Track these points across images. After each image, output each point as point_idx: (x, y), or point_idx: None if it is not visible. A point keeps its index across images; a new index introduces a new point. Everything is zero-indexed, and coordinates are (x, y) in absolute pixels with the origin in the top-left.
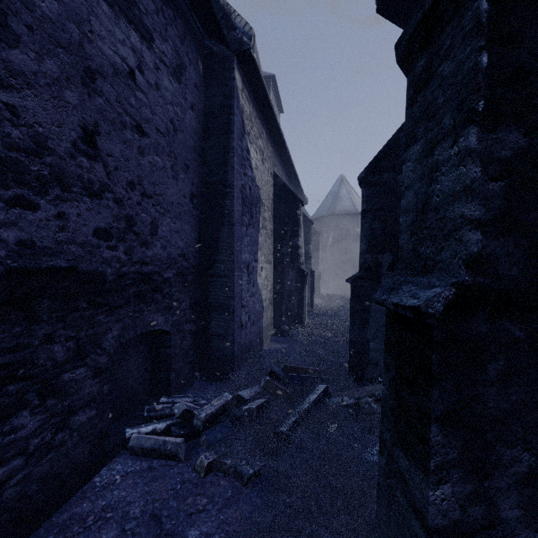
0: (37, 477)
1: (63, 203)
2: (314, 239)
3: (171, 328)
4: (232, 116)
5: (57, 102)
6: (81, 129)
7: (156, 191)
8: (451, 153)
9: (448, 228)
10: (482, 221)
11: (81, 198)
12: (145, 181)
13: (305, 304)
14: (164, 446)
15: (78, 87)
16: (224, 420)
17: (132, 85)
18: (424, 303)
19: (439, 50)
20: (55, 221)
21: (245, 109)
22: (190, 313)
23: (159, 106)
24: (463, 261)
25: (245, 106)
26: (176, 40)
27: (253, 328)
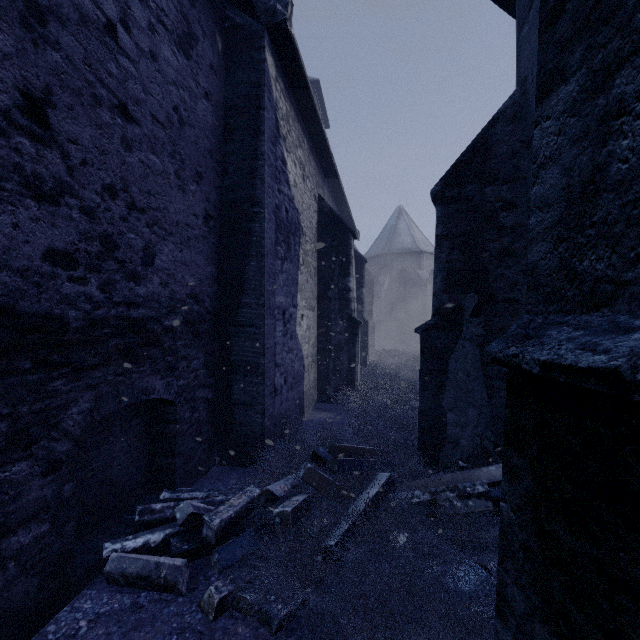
0: None
1: None
2: (368, 282)
3: (177, 396)
4: (262, 111)
5: None
6: (20, 93)
7: (152, 203)
8: None
9: None
10: None
11: (19, 201)
12: (134, 188)
13: (358, 362)
14: (156, 572)
15: (14, 26)
16: (247, 525)
17: (111, 45)
18: (629, 361)
19: None
20: None
21: (279, 105)
22: (204, 375)
23: (156, 84)
24: None
25: (279, 101)
26: None
27: (291, 393)
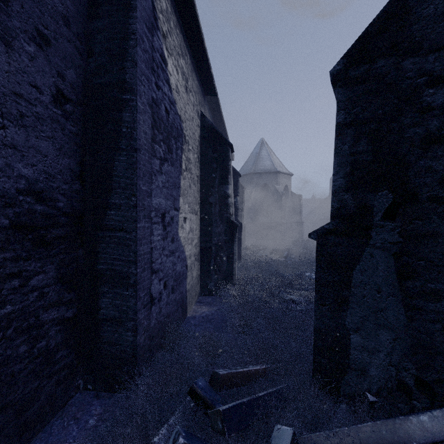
0: None
1: None
2: (240, 193)
3: None
4: None
5: None
6: None
7: None
8: None
9: None
10: None
11: None
12: None
13: (235, 259)
14: None
15: None
16: None
17: None
18: None
19: None
20: None
21: None
22: (58, 291)
23: None
24: None
25: None
26: None
27: (172, 296)
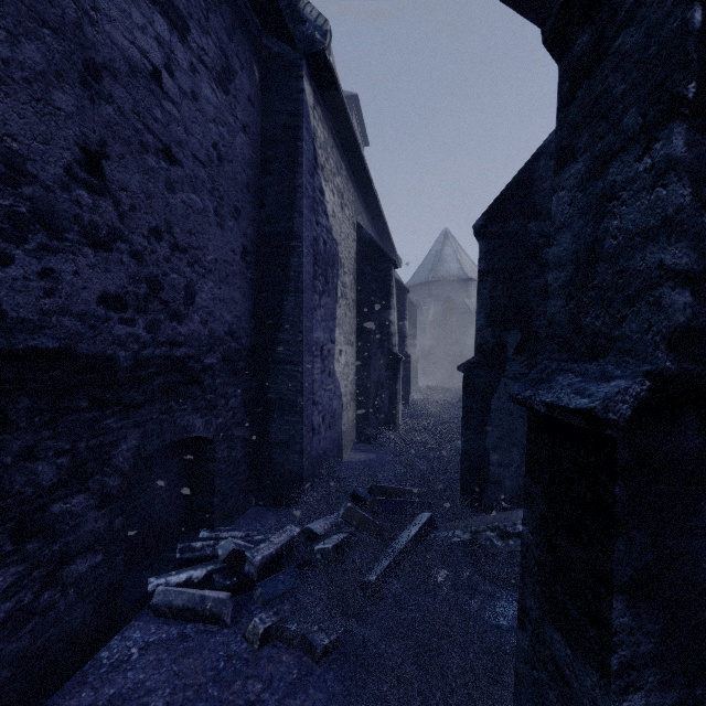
0: (10, 659)
1: (51, 254)
2: (410, 313)
3: (215, 434)
4: (300, 142)
5: (42, 108)
6: (80, 148)
7: (193, 242)
8: (639, 168)
9: (634, 286)
10: (692, 274)
11: (79, 249)
12: (177, 229)
13: (399, 400)
14: (202, 604)
15: (75, 87)
16: (288, 564)
17: (157, 91)
18: (602, 403)
19: (615, 13)
20: (38, 281)
21: (317, 134)
22: (242, 414)
23: (197, 123)
24: (663, 336)
25: (317, 129)
26: (221, 34)
27: (329, 433)
